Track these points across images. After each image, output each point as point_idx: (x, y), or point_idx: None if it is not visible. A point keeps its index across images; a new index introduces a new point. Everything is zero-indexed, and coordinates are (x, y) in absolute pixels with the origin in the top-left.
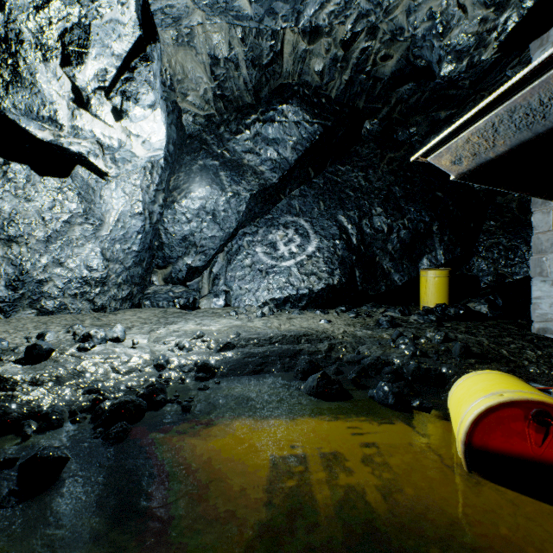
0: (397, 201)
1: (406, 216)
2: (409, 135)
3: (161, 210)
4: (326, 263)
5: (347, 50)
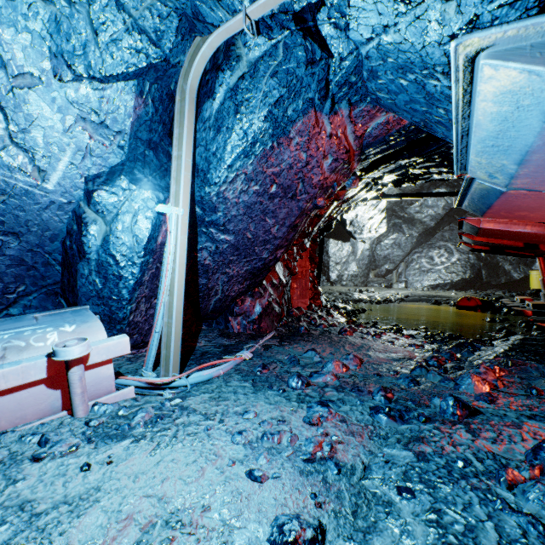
0: None
1: None
2: None
3: (375, 246)
4: (461, 267)
5: None
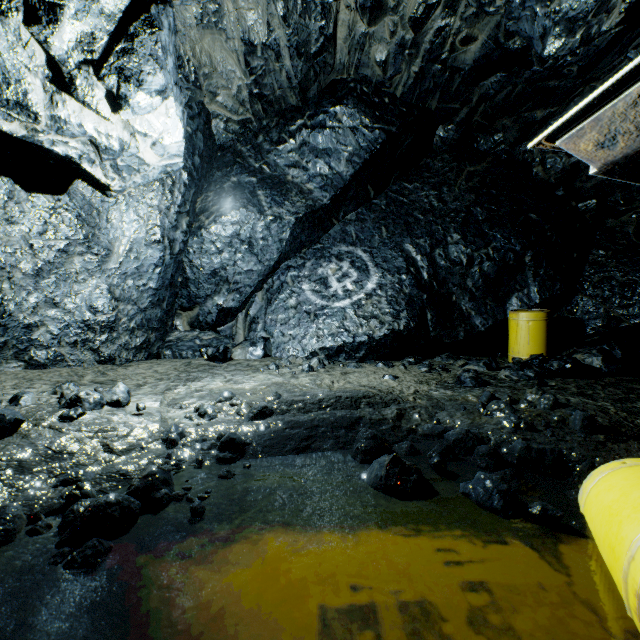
0: (479, 226)
1: (491, 244)
2: (494, 143)
3: (184, 238)
4: (389, 304)
5: (418, 31)
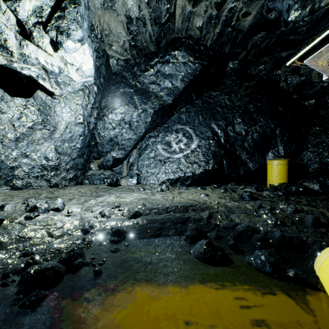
0: (251, 114)
1: (257, 124)
2: (259, 70)
3: (95, 121)
4: (203, 156)
5: (219, 10)
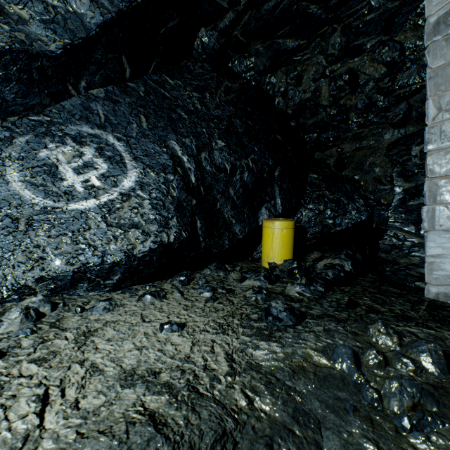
0: (240, 137)
1: (250, 156)
2: (247, 67)
3: None
4: (155, 208)
5: None
